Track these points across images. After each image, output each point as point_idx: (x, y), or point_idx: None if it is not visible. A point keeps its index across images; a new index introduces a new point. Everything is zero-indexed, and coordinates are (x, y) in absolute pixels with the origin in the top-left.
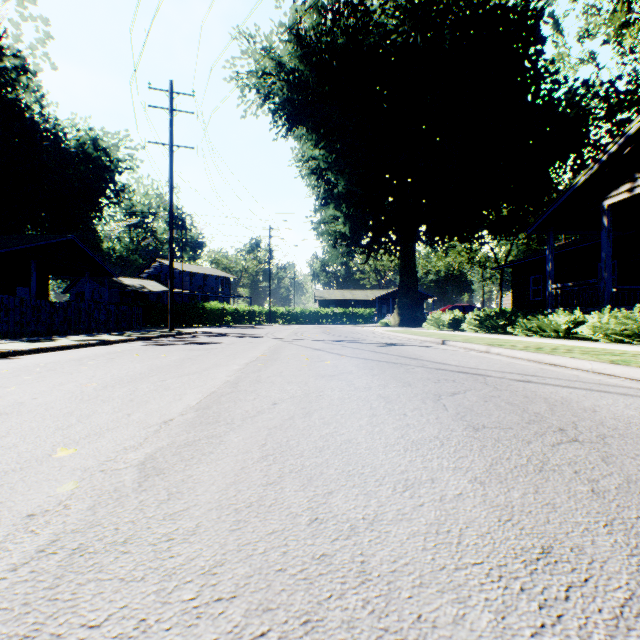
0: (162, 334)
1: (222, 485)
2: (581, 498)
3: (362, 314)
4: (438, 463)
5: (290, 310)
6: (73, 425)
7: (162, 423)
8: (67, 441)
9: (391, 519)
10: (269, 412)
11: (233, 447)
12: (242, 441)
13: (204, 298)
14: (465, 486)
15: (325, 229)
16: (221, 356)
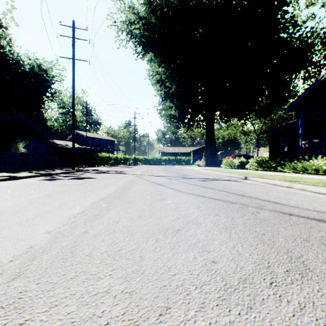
0: (63, 171)
1: None
2: None
3: (184, 160)
4: None
5: (146, 157)
6: None
7: None
8: None
9: None
10: None
11: None
12: None
13: (100, 151)
14: None
15: (164, 113)
16: (80, 192)
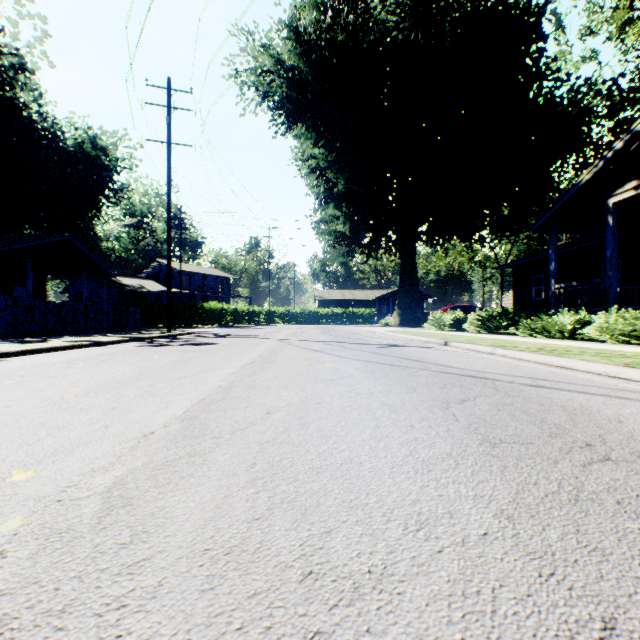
0: (159, 335)
1: (198, 521)
2: (634, 540)
3: (362, 314)
4: (455, 490)
5: (290, 310)
6: (41, 439)
7: (141, 437)
8: (28, 460)
9: (404, 573)
10: (262, 423)
11: (217, 468)
12: (228, 460)
13: (203, 298)
14: (490, 523)
15: (325, 228)
16: (216, 358)
